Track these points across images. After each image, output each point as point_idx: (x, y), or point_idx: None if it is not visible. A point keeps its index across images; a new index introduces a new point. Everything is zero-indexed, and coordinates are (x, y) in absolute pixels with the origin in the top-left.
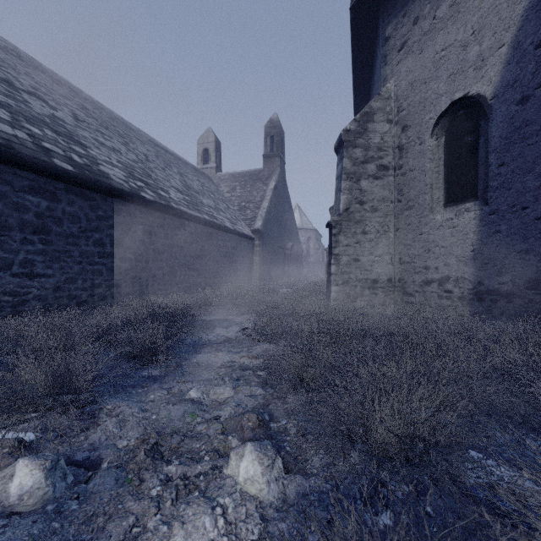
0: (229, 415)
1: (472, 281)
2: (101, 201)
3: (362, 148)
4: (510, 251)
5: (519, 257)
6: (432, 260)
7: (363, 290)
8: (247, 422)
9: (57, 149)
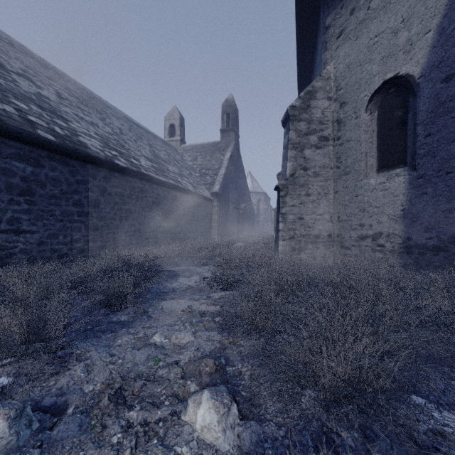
0: (189, 359)
1: (402, 237)
2: (80, 167)
3: (305, 121)
4: (435, 210)
5: (444, 215)
6: (366, 219)
7: (307, 244)
8: (204, 367)
9: (41, 121)
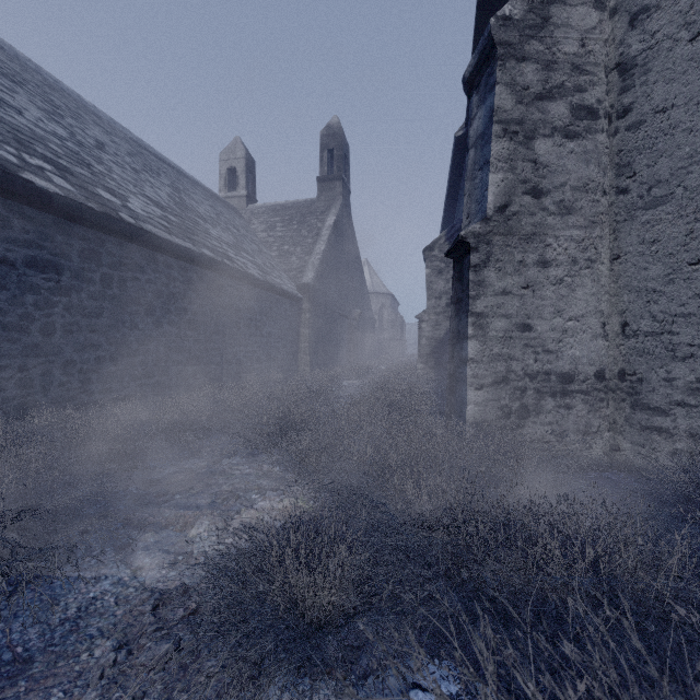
0: None
1: None
2: None
3: (538, 63)
4: None
5: None
6: None
7: (541, 398)
8: None
9: None
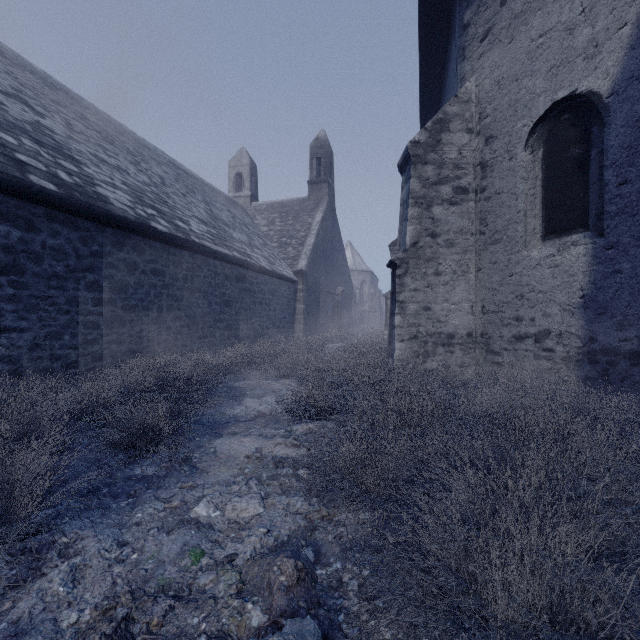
0: (252, 552)
1: (582, 337)
2: (97, 232)
3: (434, 165)
4: (635, 297)
5: None
6: (526, 309)
7: (436, 347)
8: (278, 574)
9: (36, 163)
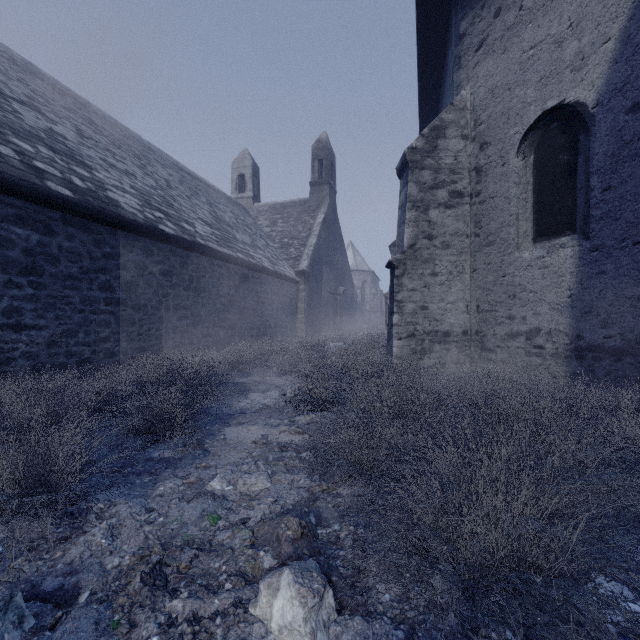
0: (262, 517)
1: (570, 335)
2: (109, 235)
3: (431, 170)
4: (617, 297)
5: (630, 304)
6: (518, 308)
7: (433, 345)
8: (285, 529)
9: (52, 169)
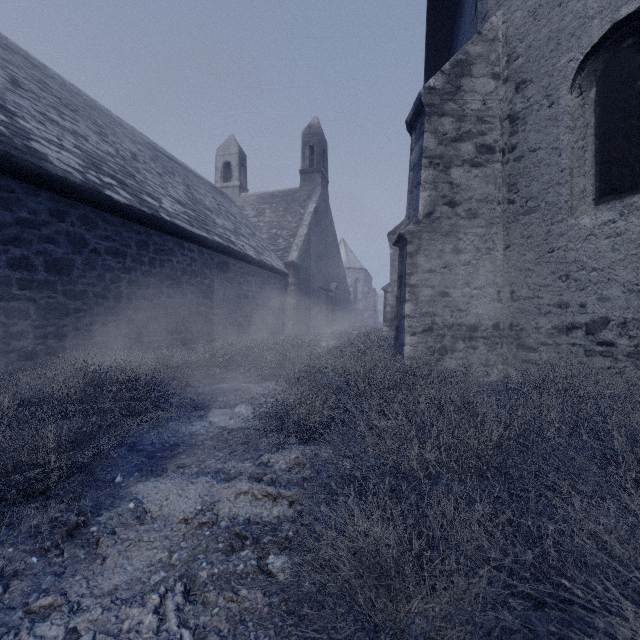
0: None
1: None
2: (26, 195)
3: (453, 117)
4: None
5: None
6: (573, 293)
7: (455, 342)
8: None
9: None
